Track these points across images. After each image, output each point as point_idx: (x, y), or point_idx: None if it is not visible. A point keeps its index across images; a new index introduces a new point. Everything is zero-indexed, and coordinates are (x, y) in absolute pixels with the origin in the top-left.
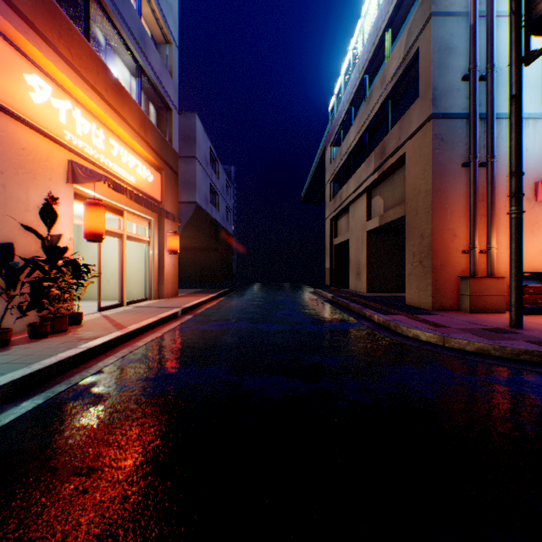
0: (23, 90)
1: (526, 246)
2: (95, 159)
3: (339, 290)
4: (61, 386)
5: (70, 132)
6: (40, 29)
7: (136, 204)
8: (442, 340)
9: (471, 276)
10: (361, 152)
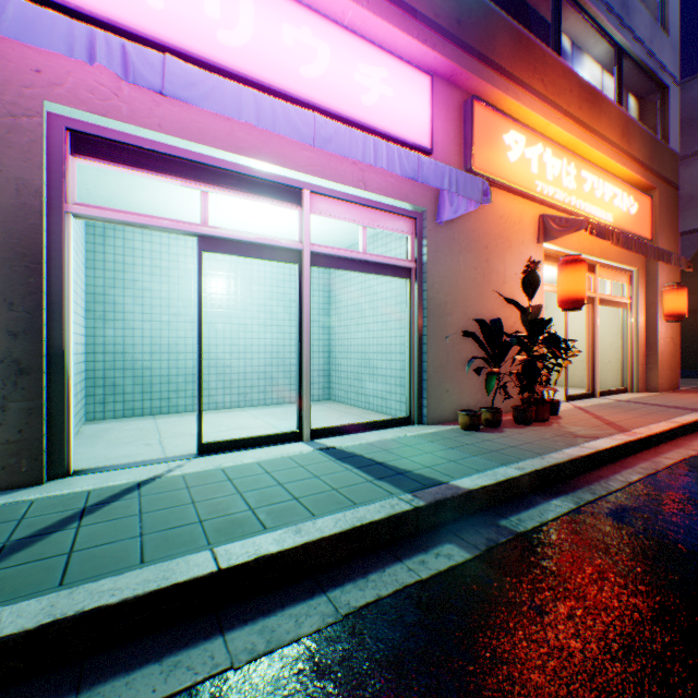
0: (501, 153)
1: None
2: (564, 205)
3: None
4: (582, 493)
5: (540, 181)
6: (515, 77)
7: (610, 252)
8: None
9: None
10: None
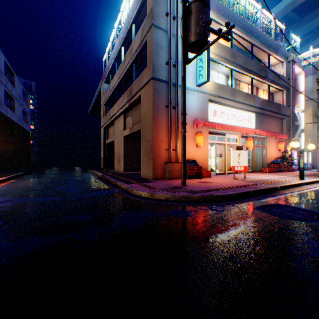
0: None
1: (190, 148)
2: None
3: (108, 171)
4: None
5: None
6: None
7: None
8: (152, 195)
9: (169, 162)
10: (121, 90)
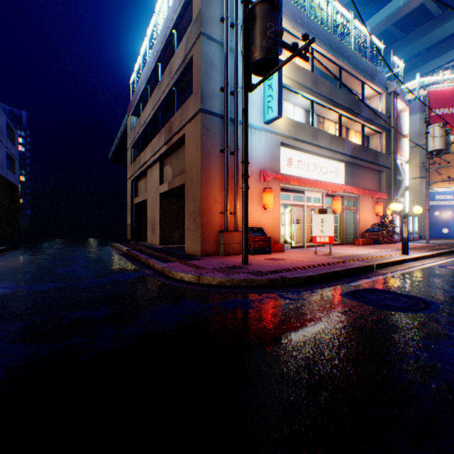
0: None
1: (256, 210)
2: None
3: (137, 244)
4: None
5: None
6: None
7: None
8: (199, 278)
9: (226, 230)
10: (157, 126)
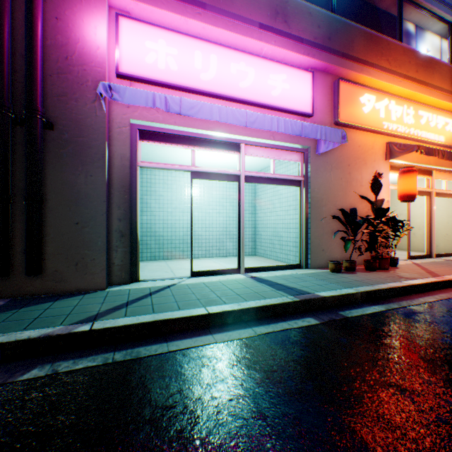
0: (358, 109)
1: None
2: (404, 134)
3: None
4: (392, 304)
5: (386, 122)
6: (367, 62)
7: (444, 161)
8: None
9: None
10: None
